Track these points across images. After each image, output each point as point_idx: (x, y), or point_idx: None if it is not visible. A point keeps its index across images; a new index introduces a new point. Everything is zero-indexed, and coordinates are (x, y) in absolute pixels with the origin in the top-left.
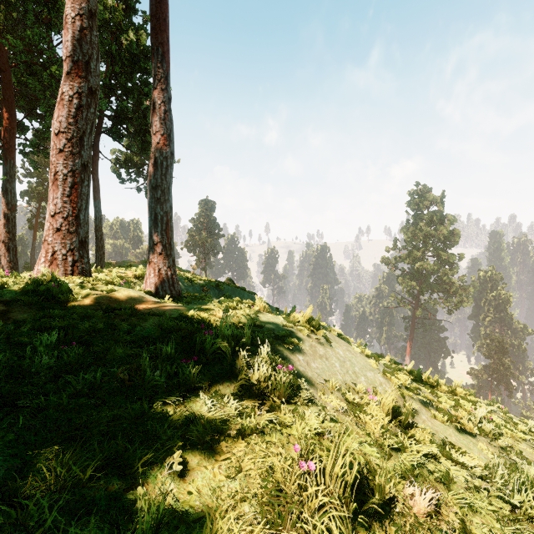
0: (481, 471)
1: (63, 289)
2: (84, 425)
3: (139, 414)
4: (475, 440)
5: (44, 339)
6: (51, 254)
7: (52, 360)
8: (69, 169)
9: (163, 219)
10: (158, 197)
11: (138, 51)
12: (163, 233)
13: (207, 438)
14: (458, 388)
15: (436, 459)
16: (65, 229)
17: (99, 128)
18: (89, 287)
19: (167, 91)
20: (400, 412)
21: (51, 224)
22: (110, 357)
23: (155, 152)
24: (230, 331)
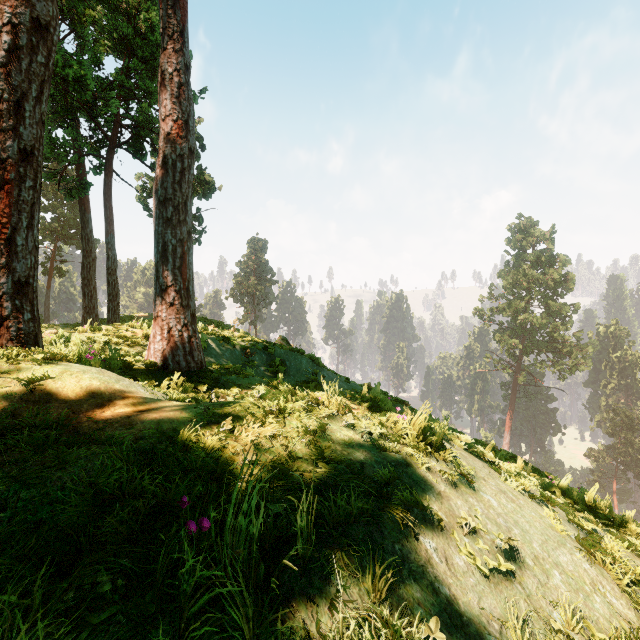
0: None
1: None
2: None
3: None
4: None
5: None
6: None
7: None
8: None
9: (177, 250)
10: (168, 216)
11: None
12: (175, 272)
13: None
14: None
15: None
16: None
17: (113, 140)
18: (0, 369)
19: (182, 53)
20: None
21: None
22: None
23: (164, 147)
24: (257, 530)
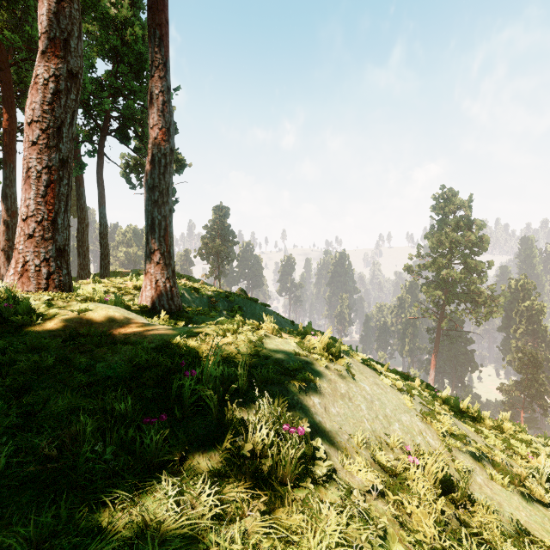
0: None
1: (20, 310)
2: None
3: (49, 533)
4: (548, 511)
5: None
6: (21, 265)
7: None
8: (44, 165)
9: (162, 223)
10: (155, 199)
11: (146, 47)
12: (161, 239)
13: None
14: (505, 423)
15: None
16: (39, 236)
17: (104, 129)
18: (59, 305)
19: (166, 79)
20: (451, 481)
21: (22, 229)
22: (45, 414)
23: (152, 148)
24: (219, 373)
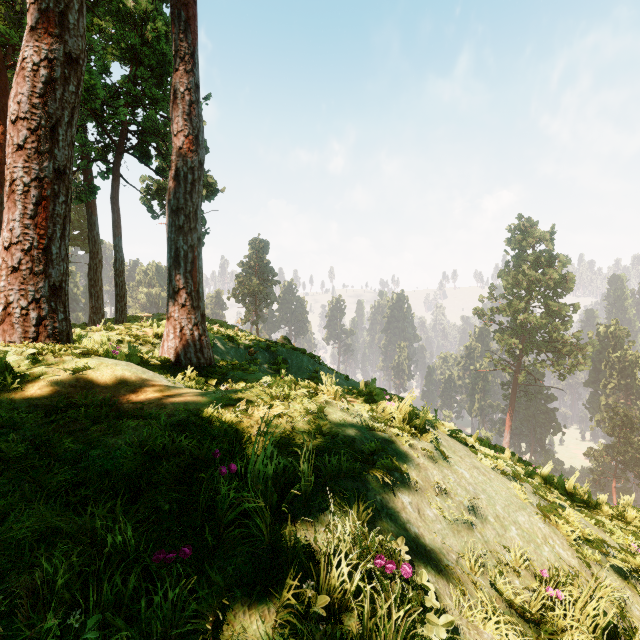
0: None
1: None
2: None
3: None
4: None
5: None
6: (2, 308)
7: None
8: (33, 176)
9: (188, 255)
10: (180, 224)
11: (170, 48)
12: (187, 276)
13: None
14: (629, 510)
15: None
16: (26, 269)
17: (121, 145)
18: (48, 361)
19: (193, 74)
20: (613, 626)
21: (4, 260)
22: None
23: (176, 160)
24: (271, 470)
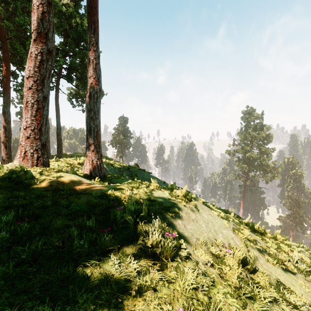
0: (307, 310)
1: (28, 177)
2: (23, 290)
3: (66, 277)
4: (295, 277)
5: (3, 218)
6: (23, 153)
7: (8, 233)
8: (35, 100)
9: (95, 129)
10: (91, 116)
11: (82, 29)
12: (94, 138)
13: (113, 300)
14: (278, 235)
15: (276, 300)
16: (32, 137)
17: (59, 75)
18: (46, 174)
19: (97, 51)
20: (246, 261)
21: (24, 133)
22: (52, 227)
23: (90, 88)
24: (133, 208)
